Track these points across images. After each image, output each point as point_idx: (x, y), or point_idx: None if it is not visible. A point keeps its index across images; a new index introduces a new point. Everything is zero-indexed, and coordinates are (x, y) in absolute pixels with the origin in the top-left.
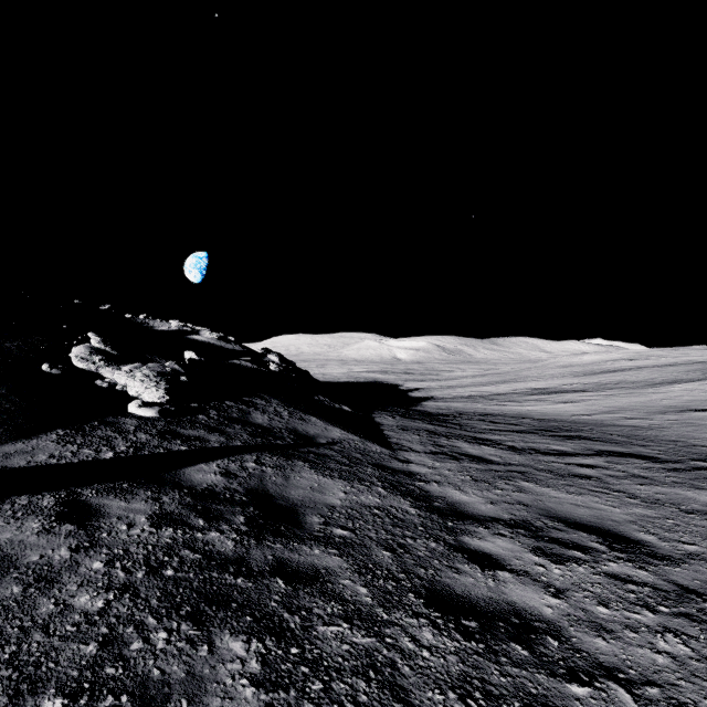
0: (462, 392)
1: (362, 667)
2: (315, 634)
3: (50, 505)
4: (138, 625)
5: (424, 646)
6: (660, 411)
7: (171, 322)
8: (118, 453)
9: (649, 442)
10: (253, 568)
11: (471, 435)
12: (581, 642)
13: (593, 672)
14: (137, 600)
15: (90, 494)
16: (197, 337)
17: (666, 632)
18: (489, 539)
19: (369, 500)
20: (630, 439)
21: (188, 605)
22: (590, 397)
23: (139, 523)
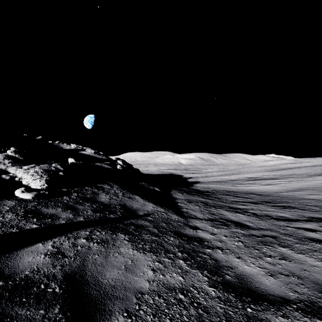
0: (213, 179)
1: None
2: None
3: None
4: None
5: None
6: None
7: (72, 145)
8: None
9: None
10: None
11: (227, 205)
12: None
13: None
14: None
15: None
16: (83, 152)
17: None
18: None
19: (173, 280)
20: (321, 208)
21: None
22: (280, 182)
23: None
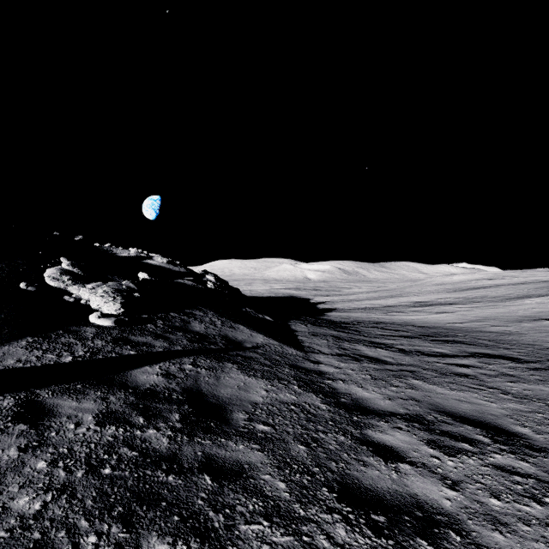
0: (359, 305)
1: None
2: (237, 534)
3: (9, 406)
4: (70, 529)
5: (339, 544)
6: (517, 320)
7: (130, 249)
8: (76, 357)
9: (511, 345)
10: (184, 465)
11: (368, 340)
12: (480, 536)
13: None
14: (73, 501)
15: (46, 395)
16: (150, 261)
17: None
18: (390, 432)
19: (287, 398)
20: (496, 343)
21: (120, 506)
22: (460, 308)
23: (86, 421)
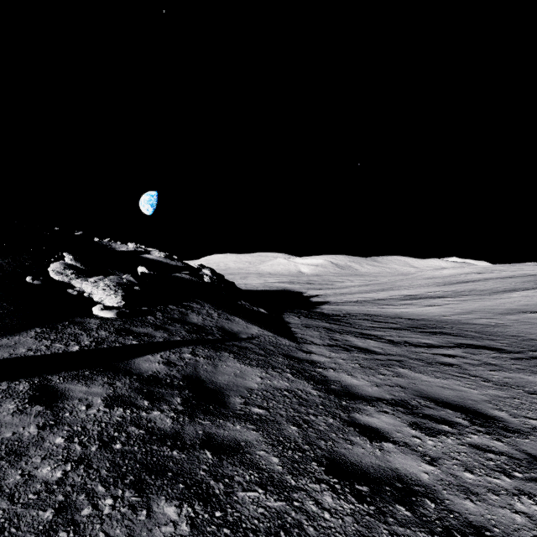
0: (351, 298)
1: (275, 528)
2: (236, 499)
3: (25, 389)
4: (89, 493)
5: (325, 509)
6: (503, 312)
7: (129, 244)
8: (83, 347)
9: (496, 337)
10: (186, 441)
11: (358, 331)
12: (453, 503)
13: (465, 530)
14: (90, 470)
15: (58, 380)
16: (148, 256)
17: (521, 494)
18: (376, 416)
19: (280, 384)
20: (481, 334)
21: (132, 475)
22: (449, 301)
23: (96, 404)
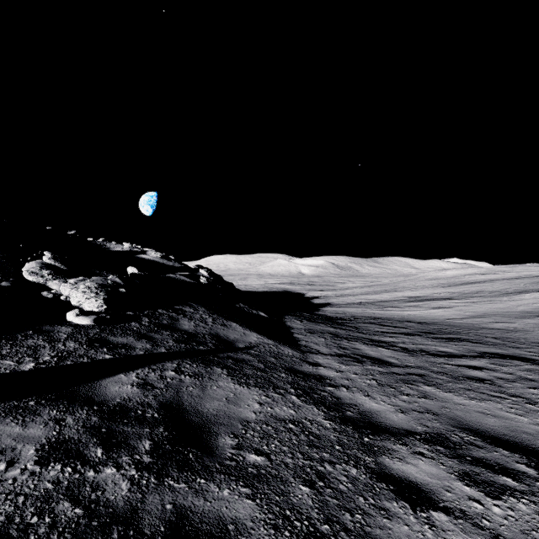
0: (353, 299)
1: None
2: None
3: None
4: None
5: None
6: (519, 316)
7: (124, 244)
8: (40, 364)
9: (521, 344)
10: (144, 529)
11: (367, 337)
12: None
13: None
14: None
15: None
16: (144, 256)
17: None
18: (411, 461)
19: (284, 412)
20: (503, 341)
21: None
22: (457, 303)
23: (24, 458)
